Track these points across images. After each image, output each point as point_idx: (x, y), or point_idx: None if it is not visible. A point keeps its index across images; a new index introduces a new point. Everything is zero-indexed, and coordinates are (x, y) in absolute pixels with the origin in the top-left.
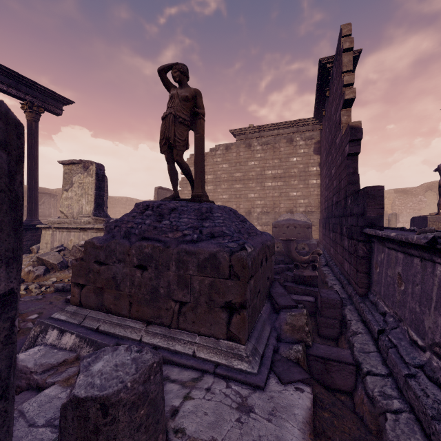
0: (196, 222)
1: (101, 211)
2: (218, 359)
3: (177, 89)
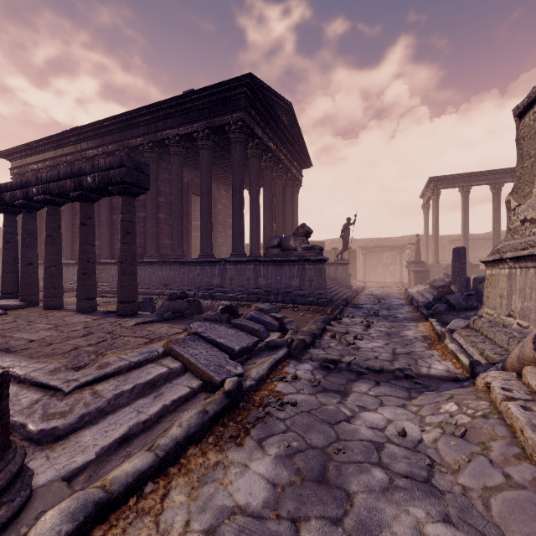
0: None
1: None
2: None
3: None
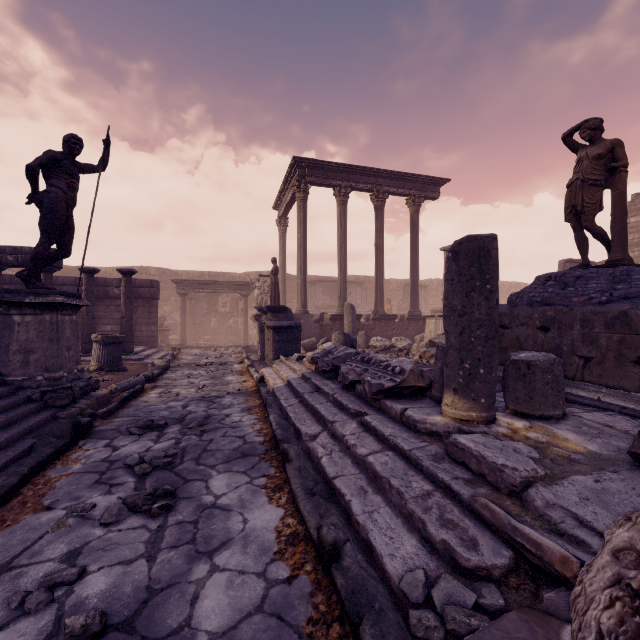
0: (605, 286)
1: None
2: (626, 404)
3: (586, 149)
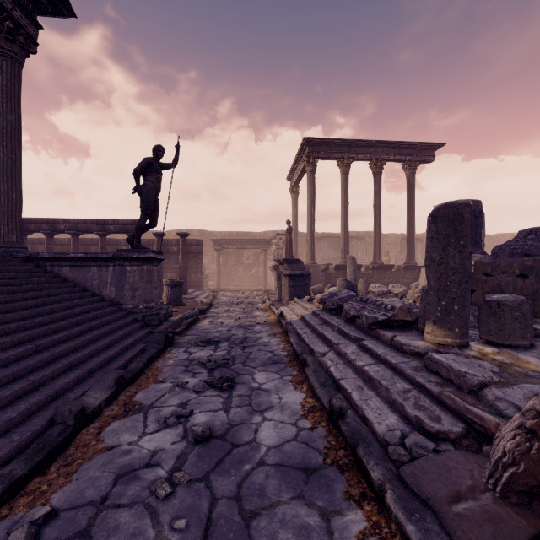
0: None
1: (478, 248)
2: None
3: None
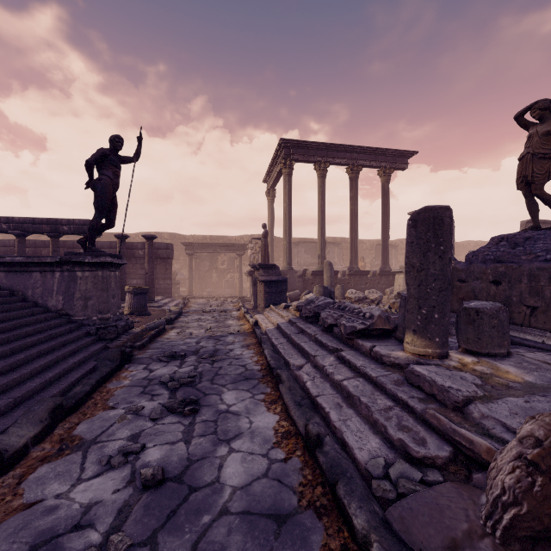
0: (550, 246)
1: None
2: None
3: (536, 127)
